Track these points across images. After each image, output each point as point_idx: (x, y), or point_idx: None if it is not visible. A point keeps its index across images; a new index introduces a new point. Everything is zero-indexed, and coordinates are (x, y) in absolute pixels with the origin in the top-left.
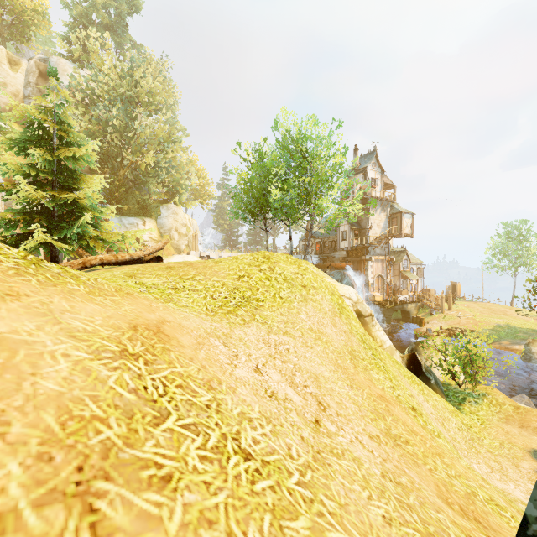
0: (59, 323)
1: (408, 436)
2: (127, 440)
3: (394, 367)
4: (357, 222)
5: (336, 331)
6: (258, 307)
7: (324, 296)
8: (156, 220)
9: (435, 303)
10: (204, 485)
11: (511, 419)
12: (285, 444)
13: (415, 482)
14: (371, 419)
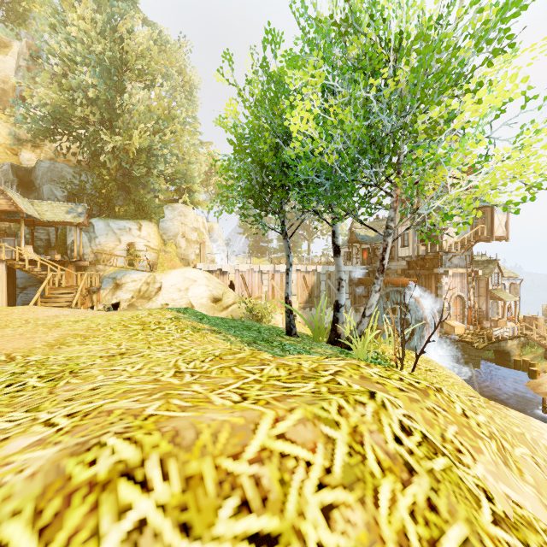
0: None
1: None
2: None
3: None
4: (423, 221)
5: None
6: None
7: None
8: (158, 223)
9: None
10: None
11: None
12: None
13: None
14: None
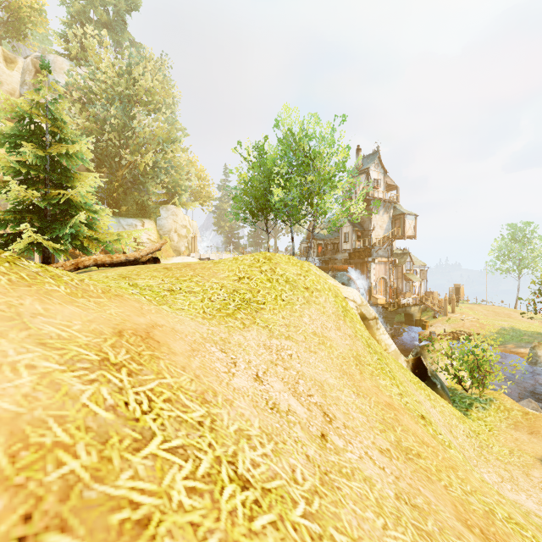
0: (27, 328)
1: (419, 448)
2: (96, 473)
3: (400, 372)
4: (359, 224)
5: (341, 335)
6: (259, 310)
7: (327, 298)
8: (155, 221)
9: (438, 306)
10: (190, 528)
11: (520, 426)
12: (289, 465)
13: (432, 503)
14: (380, 431)
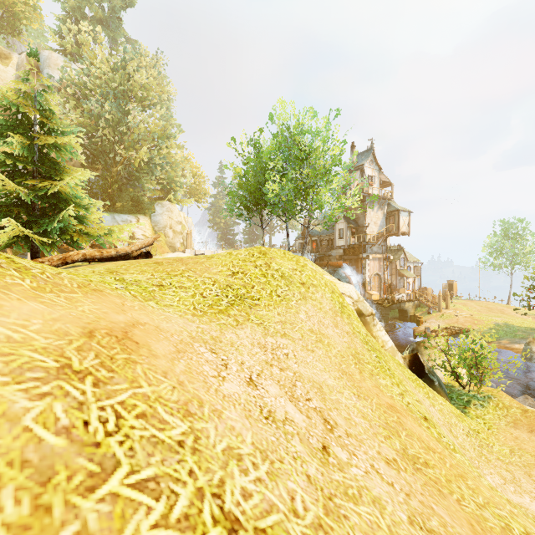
0: None
1: (426, 456)
2: (23, 534)
3: (399, 369)
4: (354, 220)
5: (338, 332)
6: (253, 306)
7: (324, 294)
8: (150, 217)
9: (432, 301)
10: None
11: (519, 424)
12: (287, 491)
13: (447, 525)
14: (384, 437)
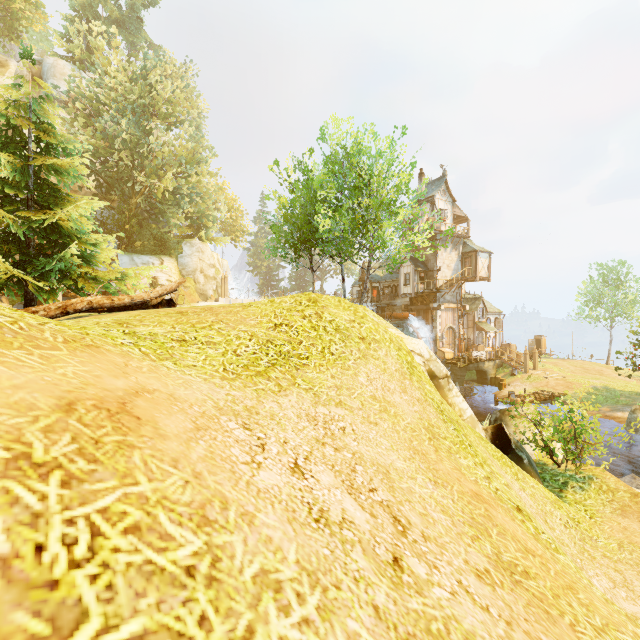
0: None
1: (525, 561)
2: None
3: (481, 445)
4: (422, 263)
5: (407, 399)
6: (301, 367)
7: (389, 352)
8: (177, 259)
9: (516, 361)
10: None
11: (628, 511)
12: (346, 637)
13: None
14: (471, 539)
